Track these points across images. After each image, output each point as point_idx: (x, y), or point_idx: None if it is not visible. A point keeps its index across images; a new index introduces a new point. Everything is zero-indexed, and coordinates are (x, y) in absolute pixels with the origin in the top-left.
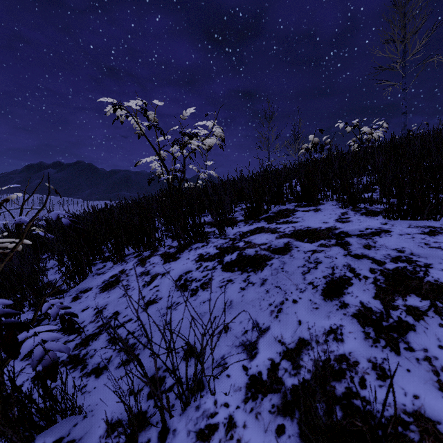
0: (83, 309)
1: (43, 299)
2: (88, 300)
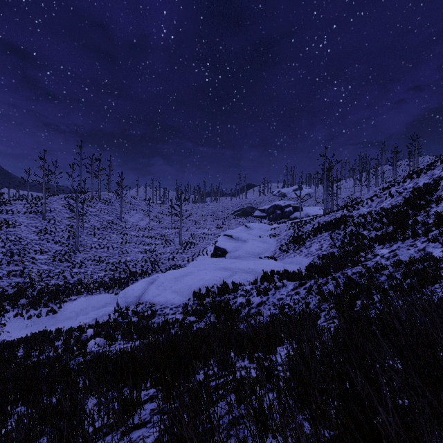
0: None
1: None
2: None
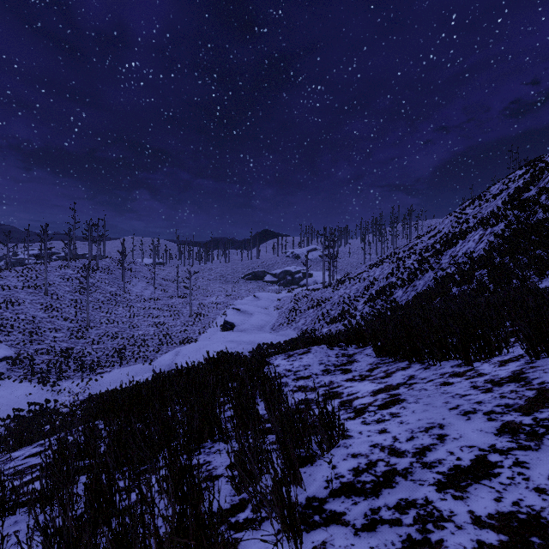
0: None
1: None
2: None
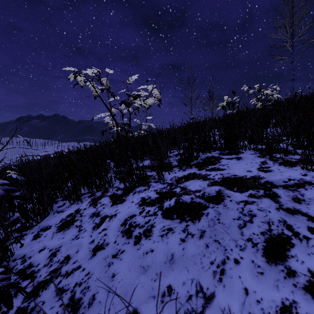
0: (40, 249)
1: (3, 244)
2: (46, 239)
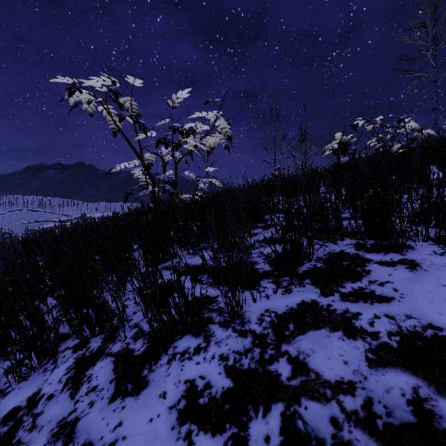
0: None
1: None
2: None
